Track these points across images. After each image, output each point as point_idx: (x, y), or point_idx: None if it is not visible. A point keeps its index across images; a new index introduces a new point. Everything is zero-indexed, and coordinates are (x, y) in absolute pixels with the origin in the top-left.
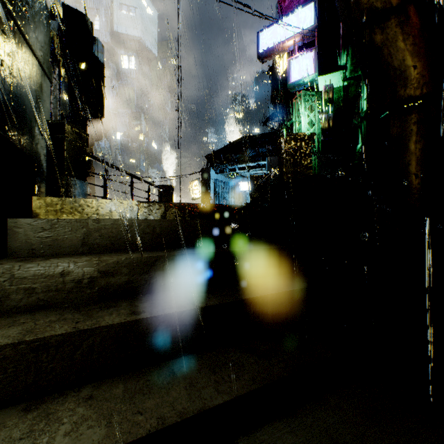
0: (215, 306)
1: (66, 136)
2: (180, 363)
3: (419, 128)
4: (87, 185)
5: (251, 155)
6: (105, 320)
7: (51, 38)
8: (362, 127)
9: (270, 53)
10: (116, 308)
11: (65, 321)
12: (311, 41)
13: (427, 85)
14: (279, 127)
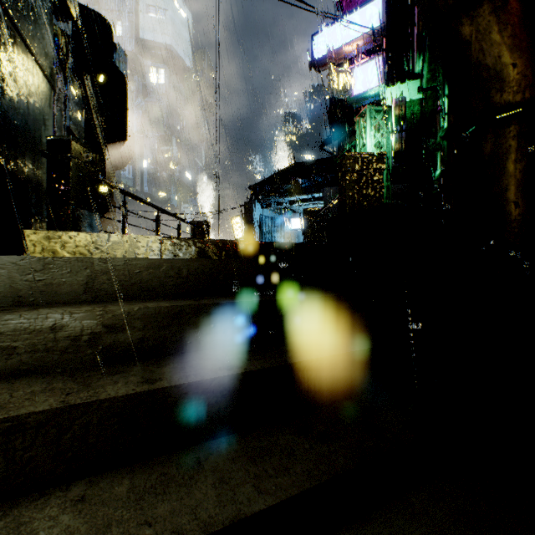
0: (256, 372)
1: (72, 156)
2: (209, 449)
3: (520, 143)
4: (99, 218)
5: (305, 186)
6: (107, 391)
7: (55, 34)
8: (442, 149)
9: (328, 60)
10: (124, 374)
11: (52, 392)
12: (378, 46)
13: (531, 88)
14: (339, 152)
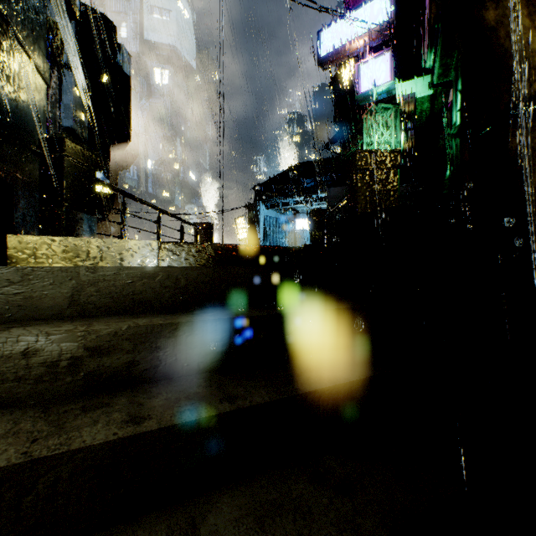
0: (264, 406)
1: (65, 155)
2: (207, 503)
3: None
4: (95, 221)
5: (310, 186)
6: (82, 437)
7: (48, 26)
8: (454, 146)
9: (334, 57)
10: (107, 409)
11: (16, 438)
12: (385, 43)
13: None
14: (344, 152)
